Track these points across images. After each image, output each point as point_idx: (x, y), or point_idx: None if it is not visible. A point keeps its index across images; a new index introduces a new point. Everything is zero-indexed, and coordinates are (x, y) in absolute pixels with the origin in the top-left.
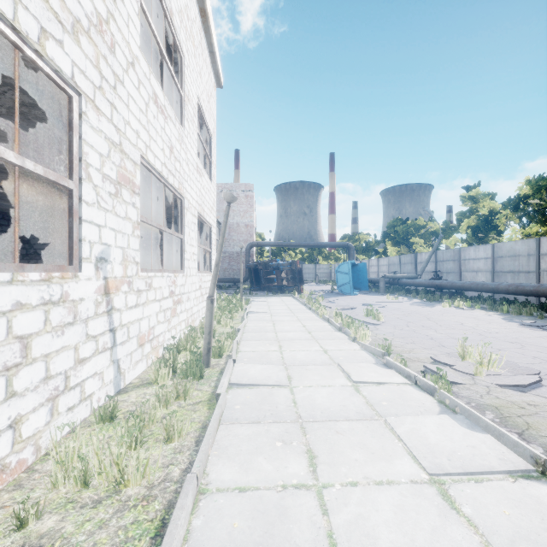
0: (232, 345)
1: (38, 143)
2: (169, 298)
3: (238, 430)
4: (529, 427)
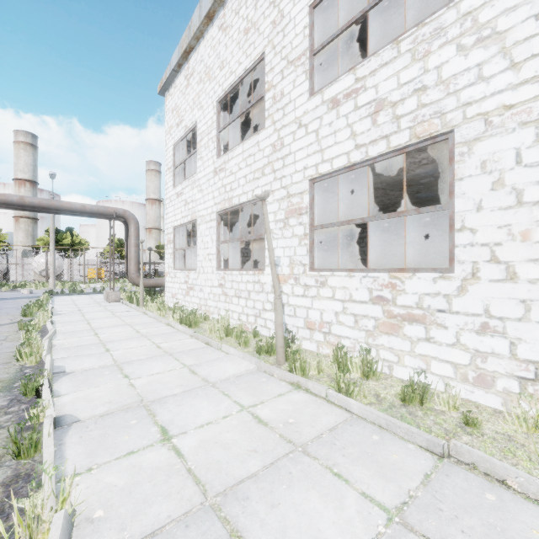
0: (304, 378)
1: (391, 172)
2: (372, 305)
3: (198, 346)
4: (4, 381)
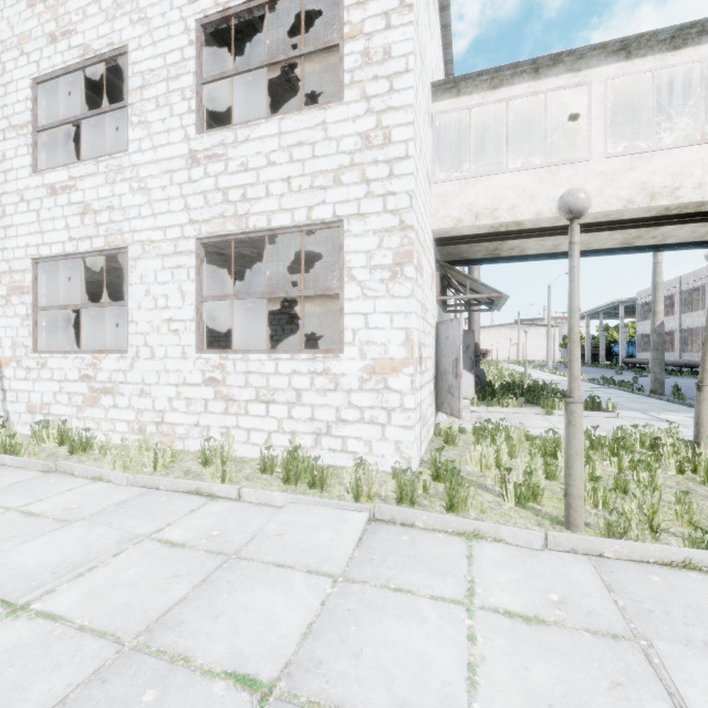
0: None
1: None
2: (82, 382)
3: None
4: None
